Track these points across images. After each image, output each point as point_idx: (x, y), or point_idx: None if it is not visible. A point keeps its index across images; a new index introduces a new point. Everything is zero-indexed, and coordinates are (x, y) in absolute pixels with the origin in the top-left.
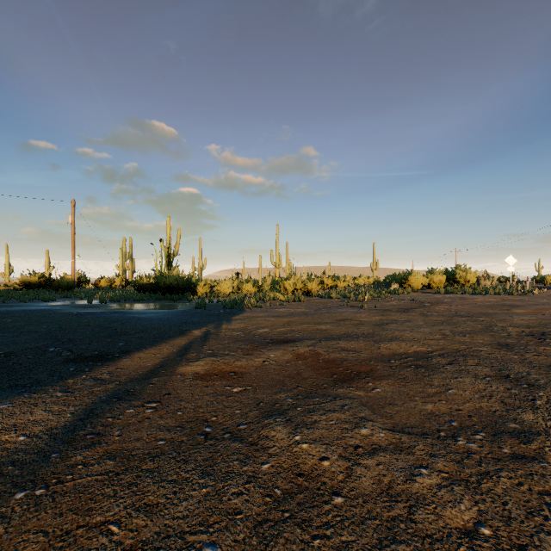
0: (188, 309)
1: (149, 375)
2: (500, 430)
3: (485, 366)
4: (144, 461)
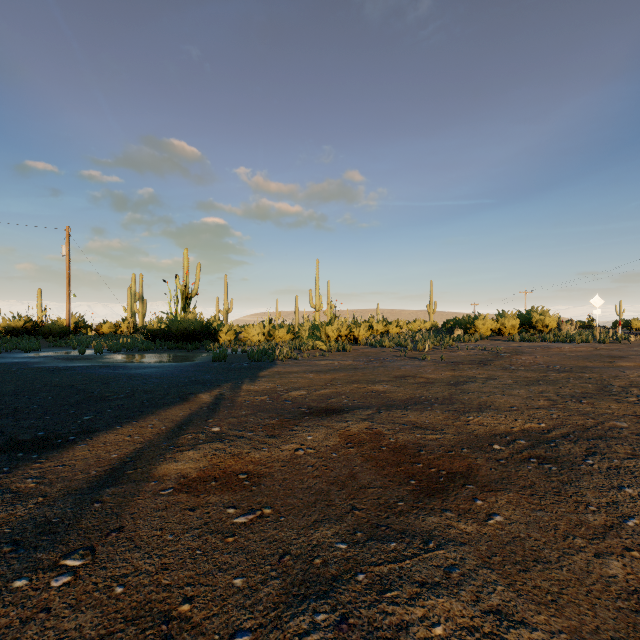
0: (204, 362)
1: (103, 481)
2: None
3: None
4: None
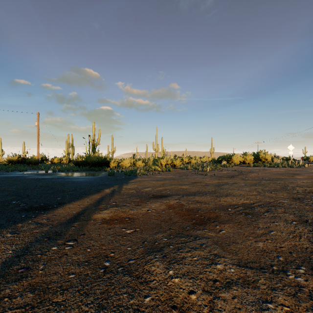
0: (104, 176)
1: (73, 220)
2: None
3: (289, 213)
4: (56, 293)
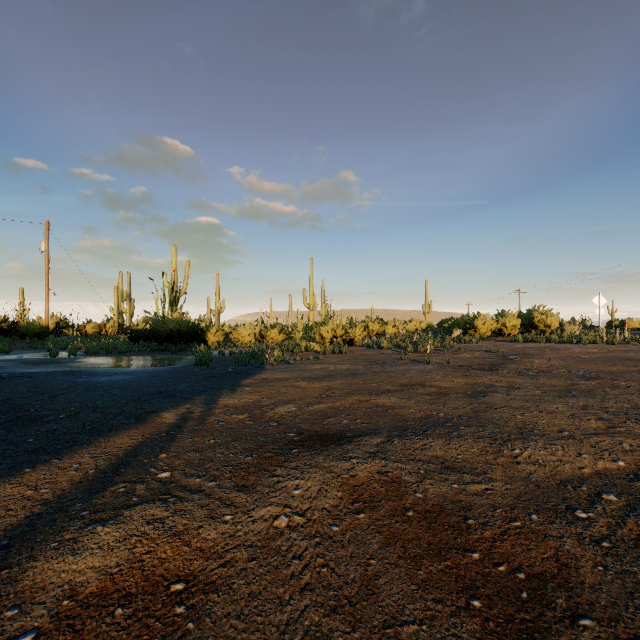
0: (185, 366)
1: None
2: None
3: None
4: None
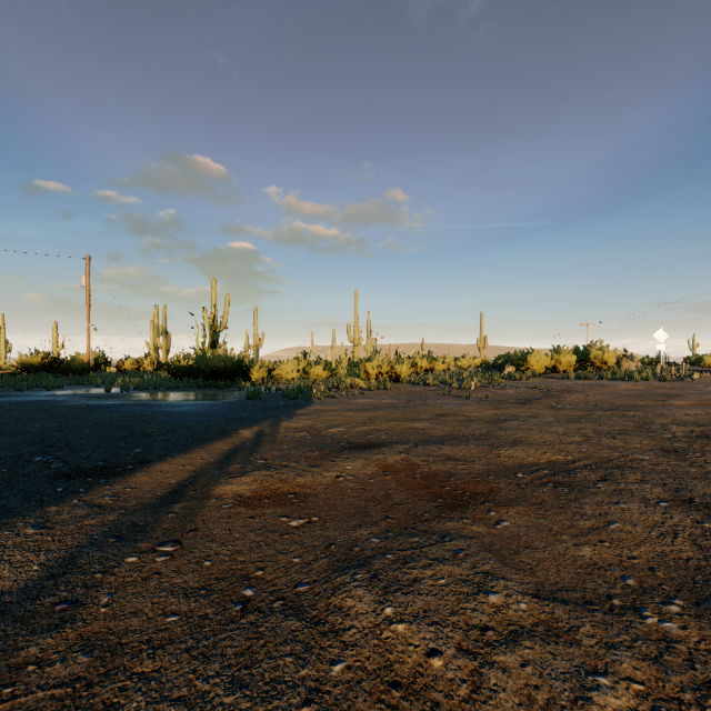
0: (238, 400)
1: (170, 499)
2: (705, 595)
3: (653, 484)
4: (138, 656)
